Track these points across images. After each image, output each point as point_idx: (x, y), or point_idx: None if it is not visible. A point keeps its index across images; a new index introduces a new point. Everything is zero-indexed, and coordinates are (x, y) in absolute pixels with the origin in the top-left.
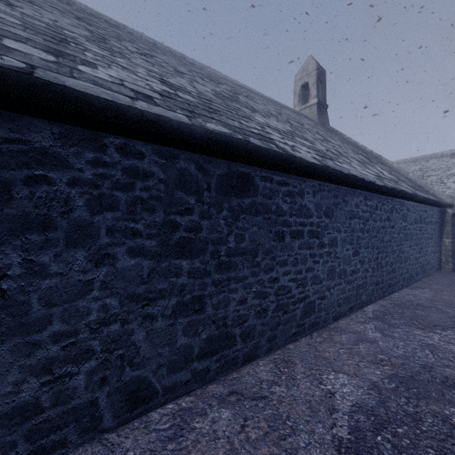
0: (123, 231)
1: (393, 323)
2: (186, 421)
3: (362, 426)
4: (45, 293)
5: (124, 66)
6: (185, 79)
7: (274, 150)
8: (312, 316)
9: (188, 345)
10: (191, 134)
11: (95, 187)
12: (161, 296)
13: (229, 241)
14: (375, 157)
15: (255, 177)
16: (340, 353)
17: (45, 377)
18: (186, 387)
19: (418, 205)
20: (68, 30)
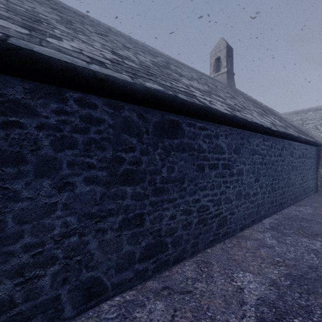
0: (80, 164)
1: (285, 233)
2: (129, 312)
3: (266, 316)
4: (18, 213)
5: (84, 40)
6: (130, 52)
7: (196, 103)
8: (225, 227)
9: (131, 251)
10: (133, 90)
11: (58, 130)
12: (110, 214)
13: (162, 172)
14: (269, 110)
15: (182, 123)
16: (246, 256)
17: (17, 279)
18: (130, 283)
19: (301, 145)
20: (43, 14)
